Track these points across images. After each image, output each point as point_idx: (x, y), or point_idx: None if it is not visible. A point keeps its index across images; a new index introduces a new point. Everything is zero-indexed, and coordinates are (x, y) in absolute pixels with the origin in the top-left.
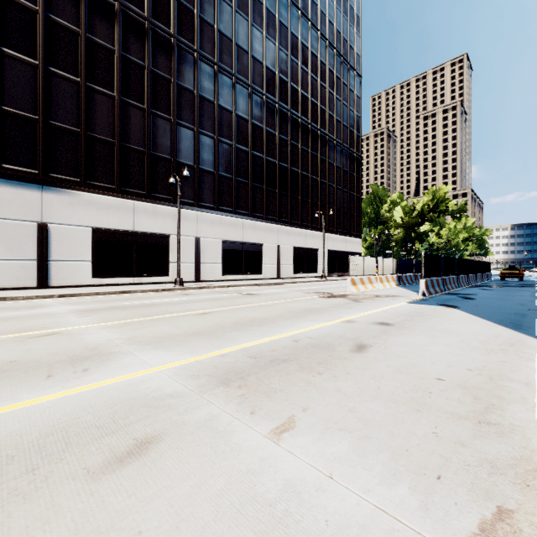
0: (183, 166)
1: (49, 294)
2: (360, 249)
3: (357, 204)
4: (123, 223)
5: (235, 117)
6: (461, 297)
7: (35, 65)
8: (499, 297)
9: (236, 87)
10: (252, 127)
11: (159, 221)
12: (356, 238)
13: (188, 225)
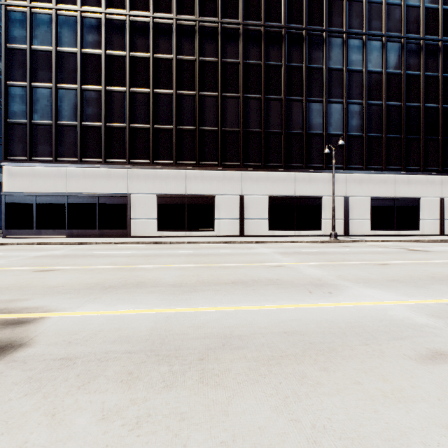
0: (333, 137)
1: (250, 241)
2: None
3: None
4: (287, 190)
5: (385, 75)
6: None
7: (238, 97)
8: None
9: (386, 46)
10: (406, 78)
11: (313, 185)
12: None
13: (337, 186)
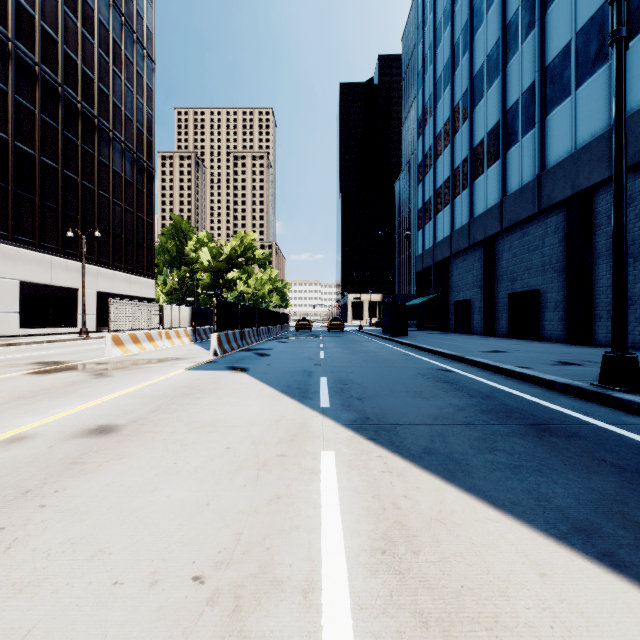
0: None
1: None
2: (153, 294)
3: (148, 232)
4: None
5: None
6: (257, 354)
7: None
8: (292, 351)
9: None
10: None
11: None
12: (146, 279)
13: None
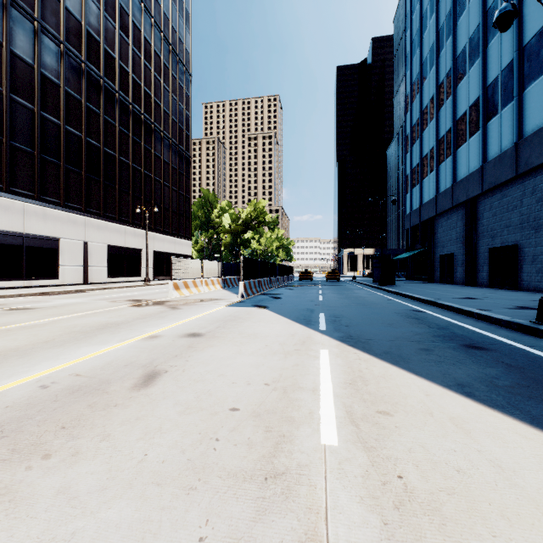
0: None
1: None
2: (190, 252)
3: (187, 205)
4: None
5: (7, 52)
6: (271, 297)
7: None
8: (298, 295)
9: (9, 11)
10: (42, 78)
11: None
12: (186, 240)
13: None
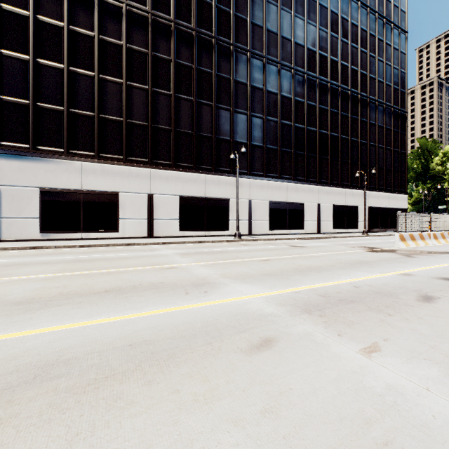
0: (239, 144)
1: (157, 242)
2: (405, 205)
3: (401, 160)
4: (198, 191)
5: (280, 97)
6: None
7: (146, 89)
8: None
9: (280, 72)
10: (295, 103)
11: (222, 188)
12: (400, 194)
13: (243, 190)
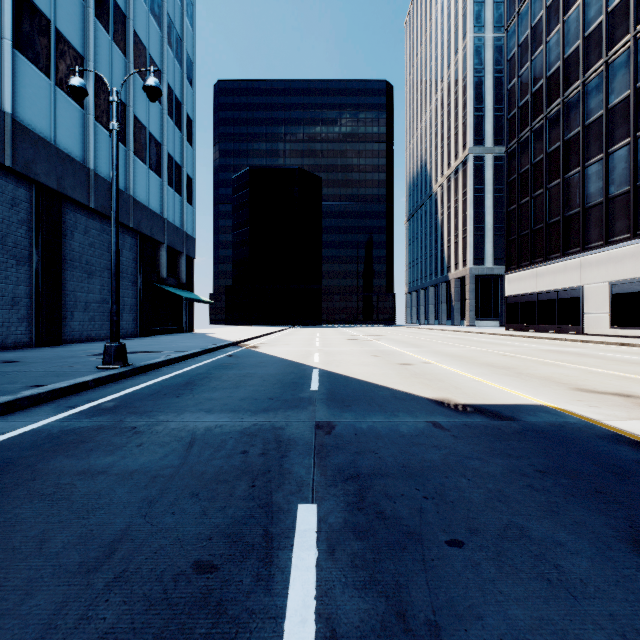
0: None
1: None
2: None
3: None
4: None
5: None
6: None
7: None
8: None
9: None
10: None
11: None
12: None
13: None
